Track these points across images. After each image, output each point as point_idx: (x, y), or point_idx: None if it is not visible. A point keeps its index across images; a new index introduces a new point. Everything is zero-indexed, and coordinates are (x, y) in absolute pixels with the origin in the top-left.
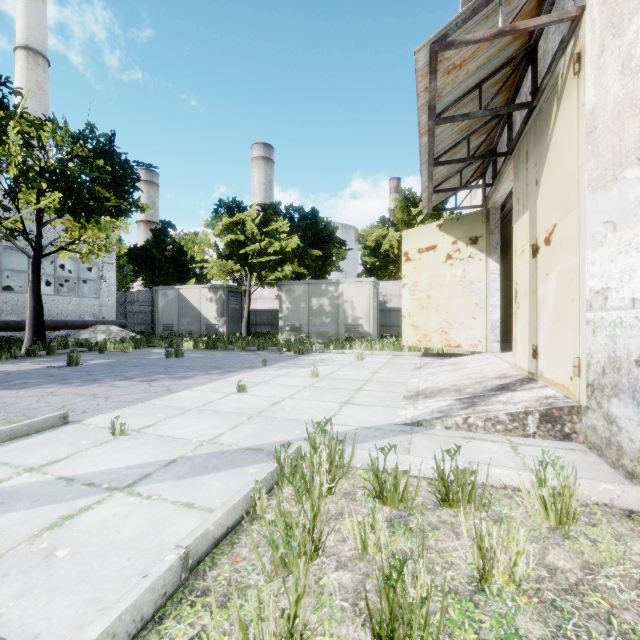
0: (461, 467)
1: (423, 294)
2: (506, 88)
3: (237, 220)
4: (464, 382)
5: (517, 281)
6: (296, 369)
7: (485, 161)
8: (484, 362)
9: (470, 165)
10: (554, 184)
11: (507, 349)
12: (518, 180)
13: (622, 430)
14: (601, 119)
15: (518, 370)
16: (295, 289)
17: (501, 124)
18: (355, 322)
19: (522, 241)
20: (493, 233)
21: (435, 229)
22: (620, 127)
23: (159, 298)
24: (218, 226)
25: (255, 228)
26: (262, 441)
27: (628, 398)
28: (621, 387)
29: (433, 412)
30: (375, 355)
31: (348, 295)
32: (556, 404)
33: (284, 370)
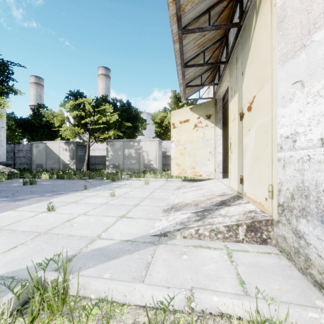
0: (183, 297)
1: (182, 146)
2: (225, 19)
3: (79, 103)
4: (201, 198)
5: (231, 137)
6: (104, 191)
7: (214, 72)
8: (213, 185)
9: (206, 73)
10: (254, 70)
11: (226, 177)
12: (231, 76)
13: (310, 245)
14: (290, 7)
15: (231, 190)
16: (115, 144)
17: (222, 47)
18: (149, 162)
19: (234, 112)
20: (218, 113)
21: (188, 110)
22: (308, 3)
23: (33, 148)
24: (67, 106)
25: (91, 108)
26: (23, 265)
27: (316, 221)
28: (309, 211)
29: (177, 224)
30: (157, 181)
31: (145, 148)
32: (257, 218)
33: (96, 192)
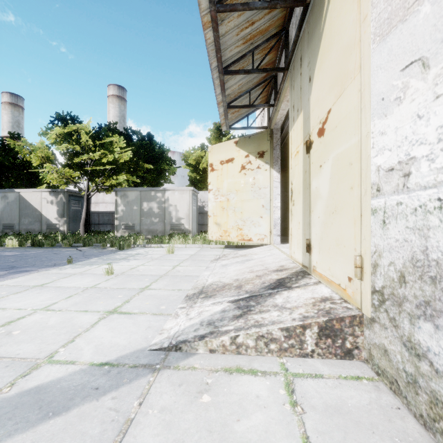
0: None
1: (224, 198)
2: None
3: (71, 131)
4: (247, 276)
5: (293, 181)
6: (100, 265)
7: (269, 89)
8: (267, 253)
9: (257, 88)
10: (328, 67)
11: (285, 241)
12: (293, 89)
13: None
14: None
15: (293, 262)
16: (129, 194)
17: (280, 48)
18: (178, 221)
19: (297, 143)
20: (275, 149)
21: (233, 145)
22: None
23: None
24: (51, 135)
25: (91, 141)
26: None
27: None
28: (441, 308)
29: (201, 324)
30: (187, 248)
31: (173, 200)
32: (336, 312)
33: (86, 267)
